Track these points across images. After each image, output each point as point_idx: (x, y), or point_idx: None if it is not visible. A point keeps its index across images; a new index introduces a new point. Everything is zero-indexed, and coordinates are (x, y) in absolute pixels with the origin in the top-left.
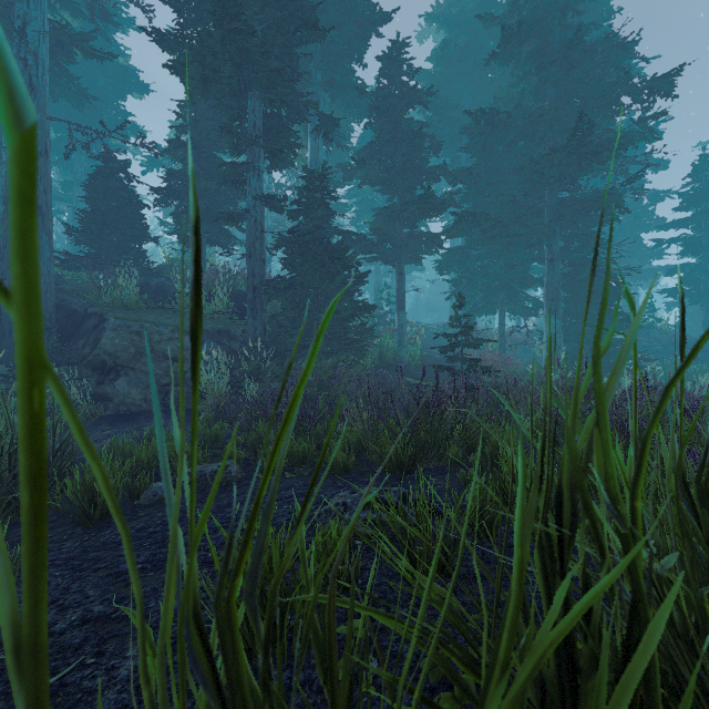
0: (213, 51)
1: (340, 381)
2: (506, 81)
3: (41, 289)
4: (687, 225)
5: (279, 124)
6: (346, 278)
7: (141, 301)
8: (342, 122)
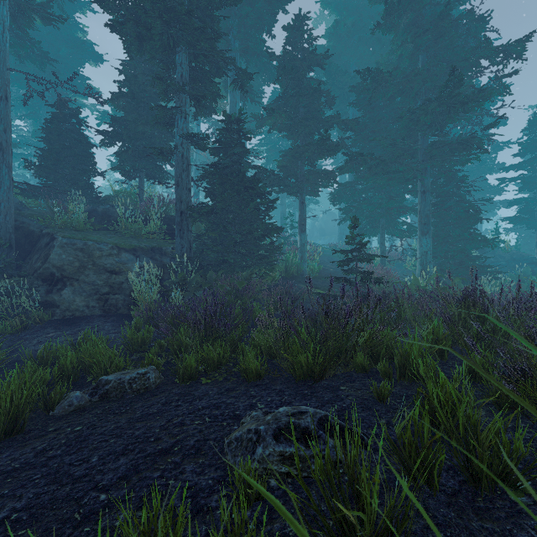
0: (145, 9)
1: (253, 290)
2: (384, 53)
3: (1, 213)
4: (524, 167)
5: (203, 76)
6: (258, 204)
7: (88, 224)
8: (255, 85)
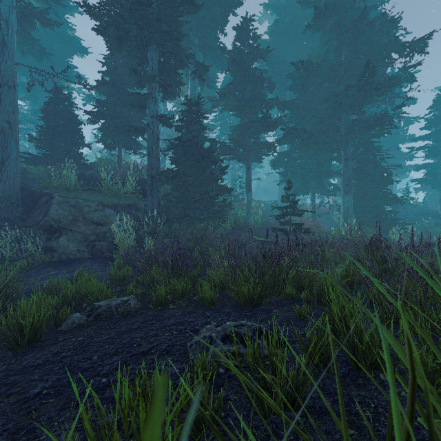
0: (124, 18)
1: (209, 238)
2: (315, 46)
3: (10, 177)
4: (429, 138)
5: (169, 69)
6: (213, 170)
7: (78, 185)
8: (211, 72)
